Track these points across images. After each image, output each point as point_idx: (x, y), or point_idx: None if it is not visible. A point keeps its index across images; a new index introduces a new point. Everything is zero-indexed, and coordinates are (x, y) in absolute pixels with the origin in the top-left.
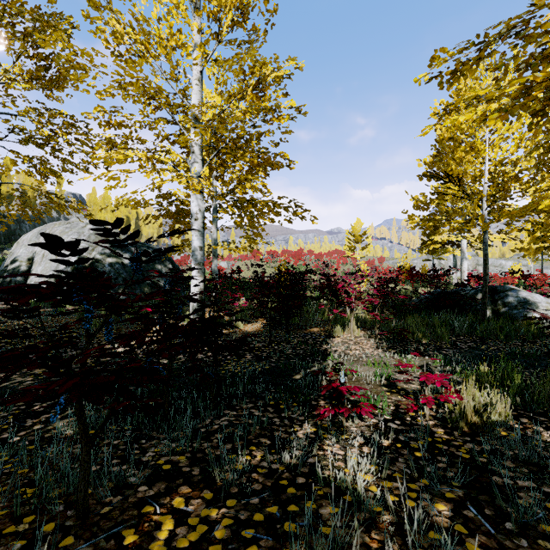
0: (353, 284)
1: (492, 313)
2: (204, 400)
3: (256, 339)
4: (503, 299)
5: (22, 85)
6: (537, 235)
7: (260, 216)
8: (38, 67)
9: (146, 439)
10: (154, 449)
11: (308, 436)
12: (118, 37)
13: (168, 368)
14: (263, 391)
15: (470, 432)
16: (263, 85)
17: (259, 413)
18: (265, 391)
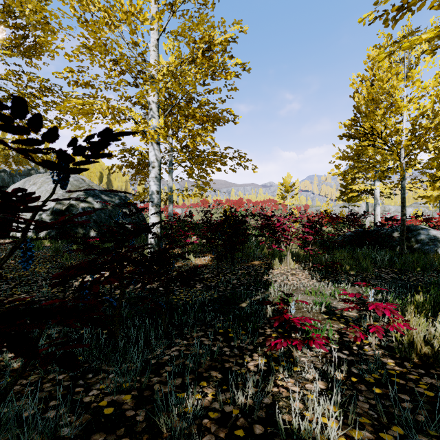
0: (287, 224)
1: (407, 248)
2: (156, 329)
3: (205, 270)
4: (416, 237)
5: (3, 51)
6: (437, 185)
7: (209, 165)
8: (16, 35)
9: (93, 373)
10: (99, 385)
11: (260, 369)
12: (83, 4)
13: (119, 298)
14: (212, 319)
15: (421, 363)
16: (211, 52)
17: (209, 342)
18: (214, 319)
